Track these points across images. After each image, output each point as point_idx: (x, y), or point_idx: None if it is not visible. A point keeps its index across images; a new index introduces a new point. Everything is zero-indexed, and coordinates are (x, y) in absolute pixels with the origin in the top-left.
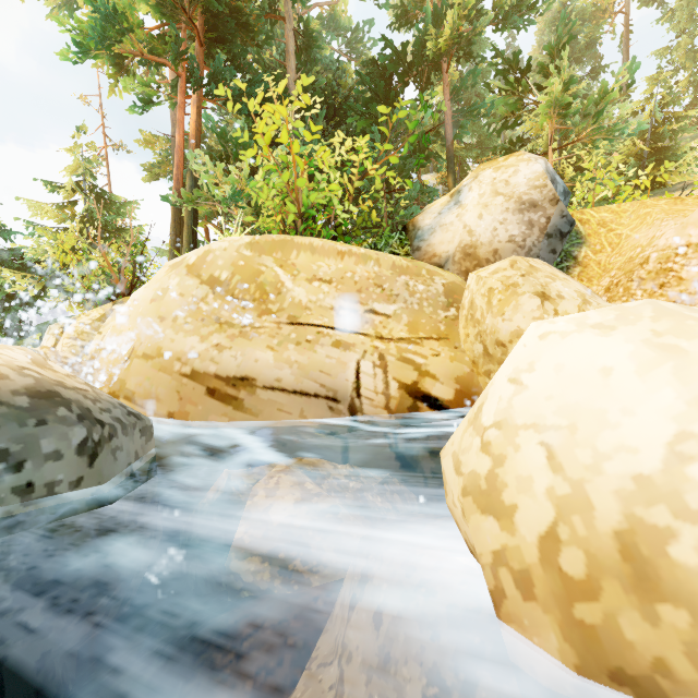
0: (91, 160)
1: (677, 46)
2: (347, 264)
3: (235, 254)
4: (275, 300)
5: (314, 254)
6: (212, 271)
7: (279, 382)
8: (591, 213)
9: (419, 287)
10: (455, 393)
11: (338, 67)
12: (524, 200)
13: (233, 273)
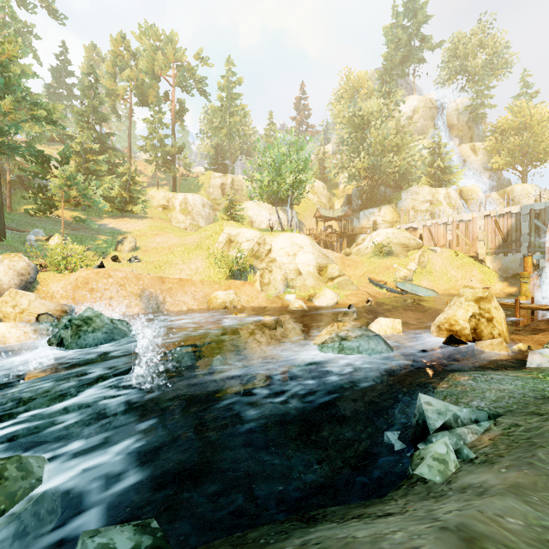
0: None
1: (147, 142)
2: None
3: None
4: None
5: None
6: None
7: None
8: (42, 275)
9: None
10: None
11: None
12: (19, 272)
13: None
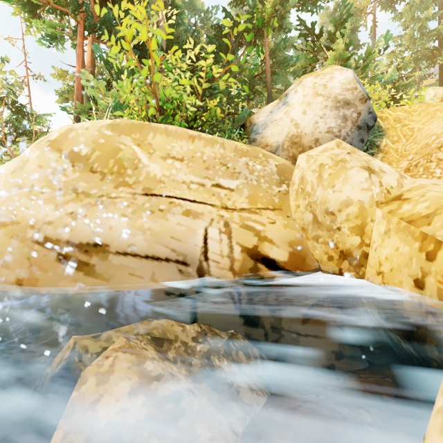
0: (13, 83)
1: (405, 34)
2: (197, 146)
3: (96, 133)
4: (132, 174)
5: (169, 137)
6: (73, 146)
7: (132, 247)
8: (389, 112)
9: (257, 167)
10: (289, 255)
11: (195, 30)
12: (339, 99)
13: (94, 149)
